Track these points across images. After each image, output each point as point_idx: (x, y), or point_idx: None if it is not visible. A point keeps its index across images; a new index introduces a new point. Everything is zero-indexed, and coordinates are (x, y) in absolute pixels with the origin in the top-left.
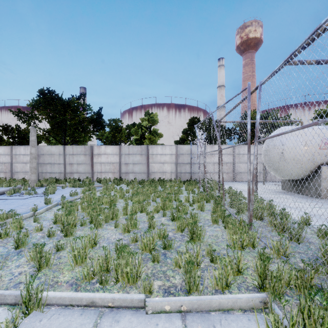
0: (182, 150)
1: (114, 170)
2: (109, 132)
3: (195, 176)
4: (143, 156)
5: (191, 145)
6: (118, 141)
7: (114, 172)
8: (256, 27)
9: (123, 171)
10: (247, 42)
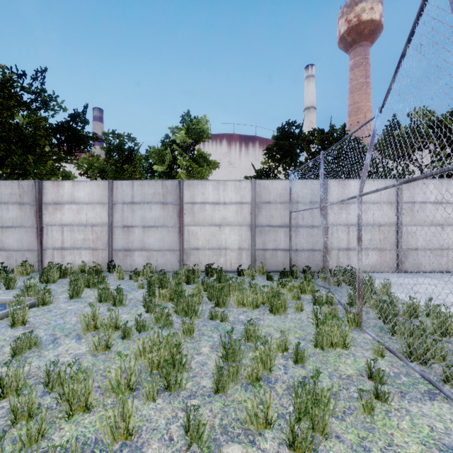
0: (268, 194)
1: (94, 243)
2: (105, 160)
3: (299, 258)
4: (168, 208)
5: (290, 180)
6: (125, 178)
7: (96, 248)
8: (373, 4)
9: (119, 245)
10: (358, 28)
